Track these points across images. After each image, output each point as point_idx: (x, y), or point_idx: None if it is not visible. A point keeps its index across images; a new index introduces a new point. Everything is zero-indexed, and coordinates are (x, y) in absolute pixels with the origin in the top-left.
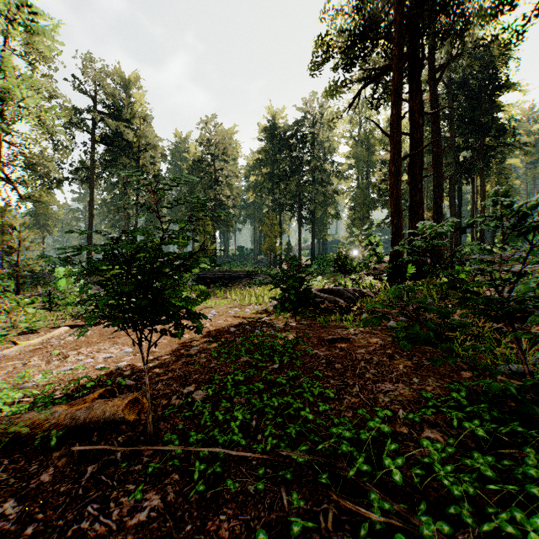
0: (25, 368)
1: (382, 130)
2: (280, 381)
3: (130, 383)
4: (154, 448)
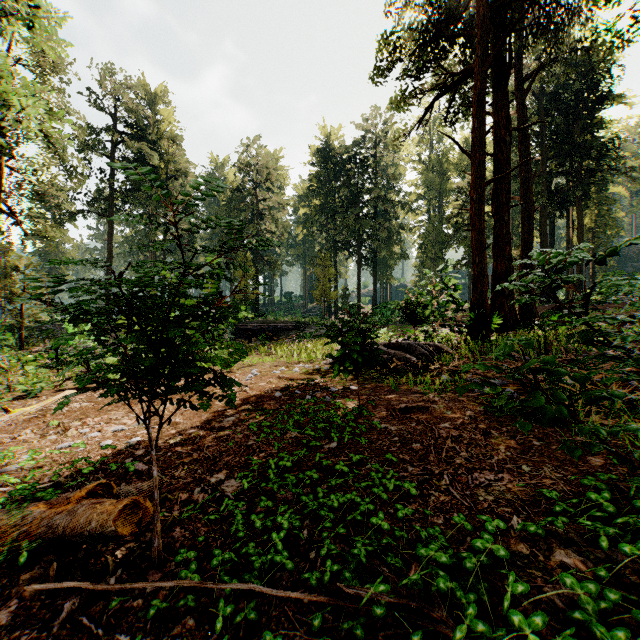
0: (13, 444)
1: (462, 148)
2: (340, 468)
3: (141, 468)
4: (154, 585)
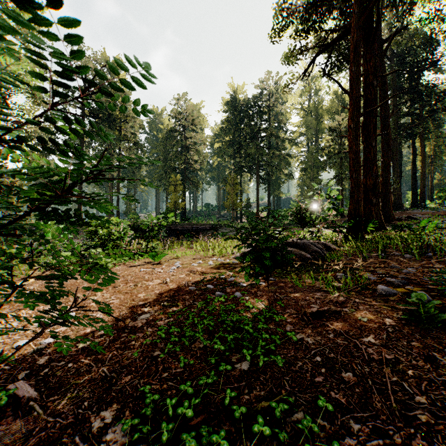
0: None
1: (342, 87)
2: (258, 429)
3: (22, 394)
4: None
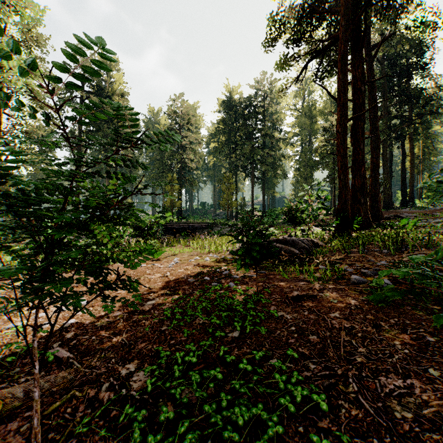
0: None
1: (330, 93)
2: (243, 367)
3: (62, 355)
4: None
